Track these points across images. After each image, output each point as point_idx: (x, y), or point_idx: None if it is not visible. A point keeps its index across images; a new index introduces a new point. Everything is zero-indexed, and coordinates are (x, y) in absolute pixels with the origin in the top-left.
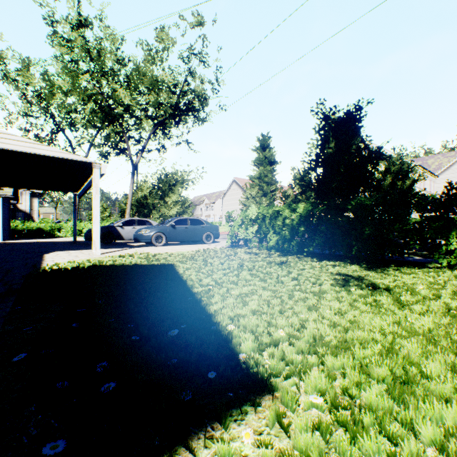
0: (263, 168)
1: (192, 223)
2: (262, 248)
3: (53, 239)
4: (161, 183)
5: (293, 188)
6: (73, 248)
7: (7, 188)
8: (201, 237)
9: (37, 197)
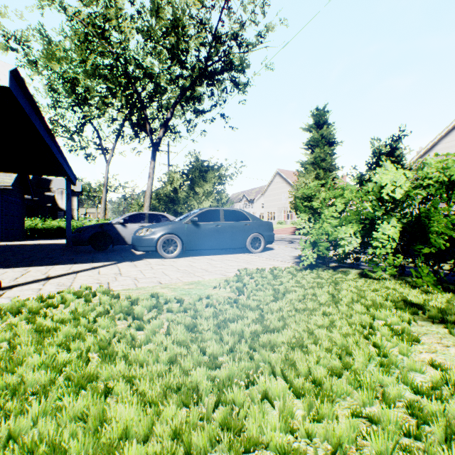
0: (319, 150)
1: (228, 218)
2: (404, 276)
3: (64, 240)
4: (190, 169)
5: (375, 169)
6: (28, 259)
7: (7, 178)
8: (244, 241)
9: (76, 196)
